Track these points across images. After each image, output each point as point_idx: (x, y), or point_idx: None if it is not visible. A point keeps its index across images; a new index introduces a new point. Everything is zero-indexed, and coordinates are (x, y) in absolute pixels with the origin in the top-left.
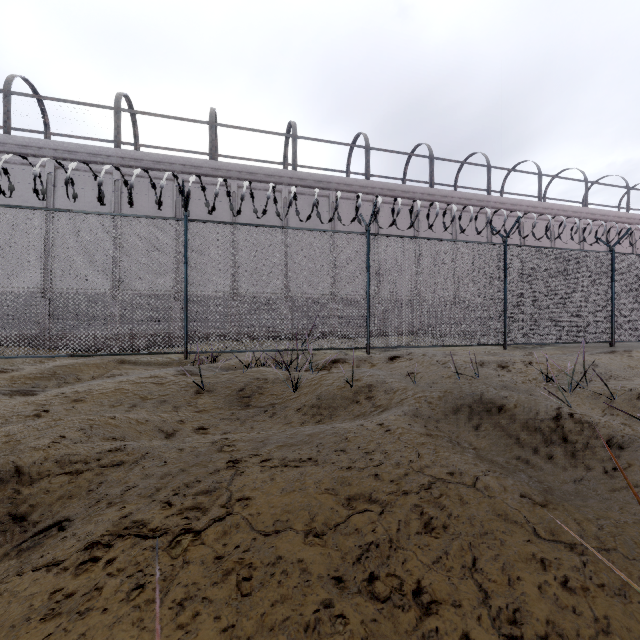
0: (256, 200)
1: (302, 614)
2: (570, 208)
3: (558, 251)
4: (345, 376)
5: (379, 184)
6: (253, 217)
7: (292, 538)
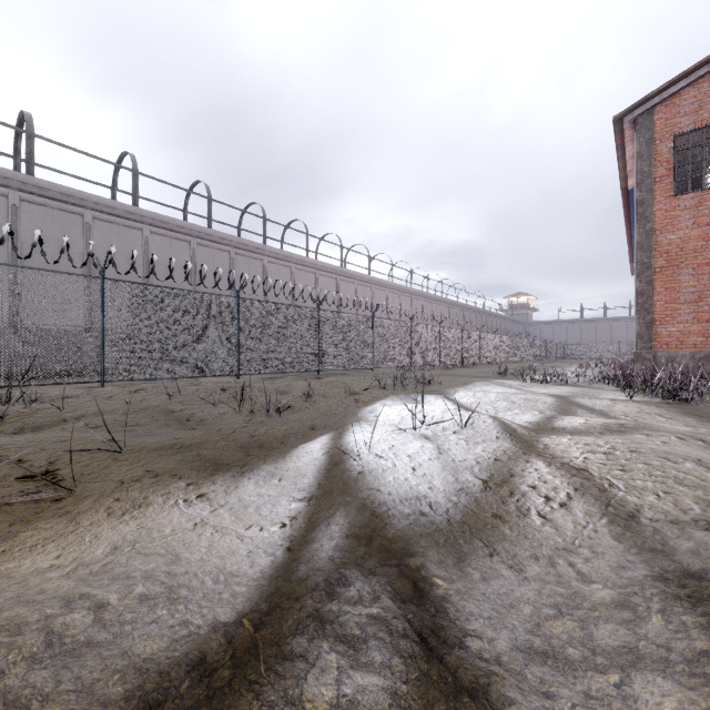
0: None
1: None
2: (330, 266)
3: (280, 305)
4: (57, 403)
5: (150, 214)
6: None
7: None
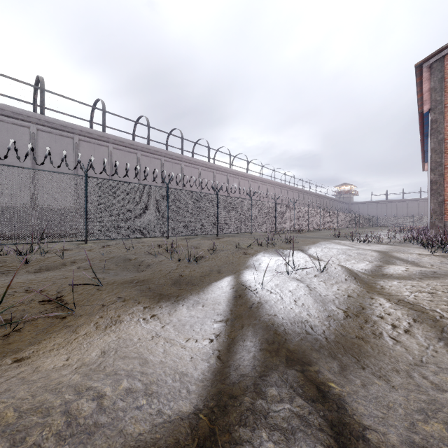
0: (3, 130)
1: (1, 295)
2: (223, 167)
3: (193, 192)
4: (60, 254)
5: (113, 136)
6: (0, 143)
7: (2, 288)
